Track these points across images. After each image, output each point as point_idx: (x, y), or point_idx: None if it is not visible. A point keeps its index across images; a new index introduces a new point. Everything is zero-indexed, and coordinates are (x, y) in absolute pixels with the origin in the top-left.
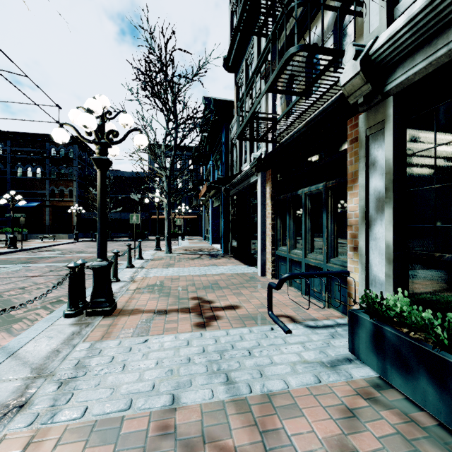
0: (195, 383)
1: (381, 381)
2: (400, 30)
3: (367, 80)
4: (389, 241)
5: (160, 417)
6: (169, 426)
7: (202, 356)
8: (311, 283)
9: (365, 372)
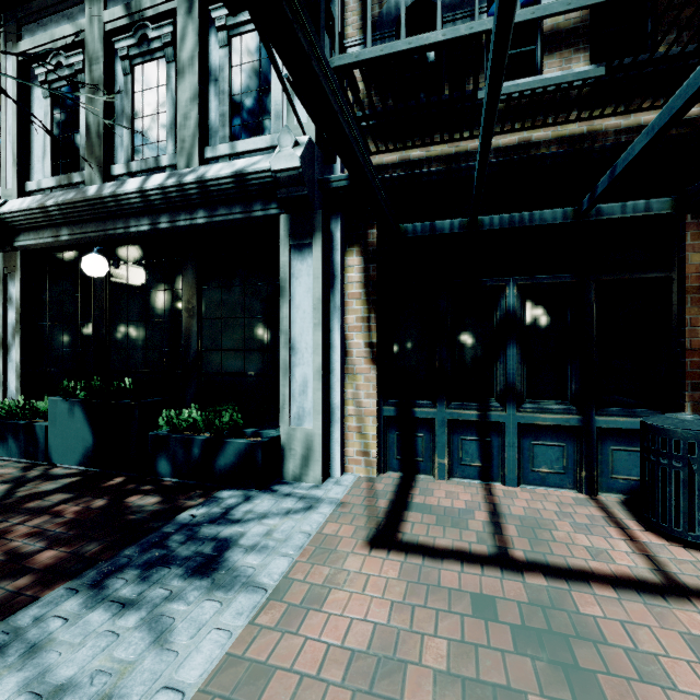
0: None
1: None
2: (16, 212)
3: None
4: (19, 362)
5: None
6: None
7: None
8: None
9: None
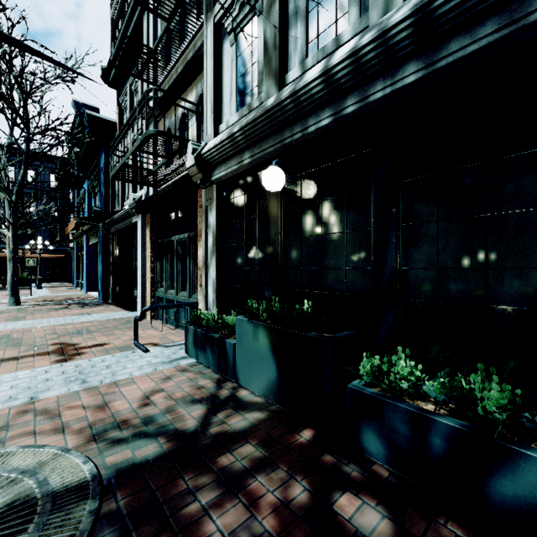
0: (53, 389)
1: (198, 364)
2: (212, 148)
3: (200, 171)
4: (214, 279)
5: (20, 408)
6: (29, 409)
7: (61, 376)
8: (181, 317)
9: (190, 361)
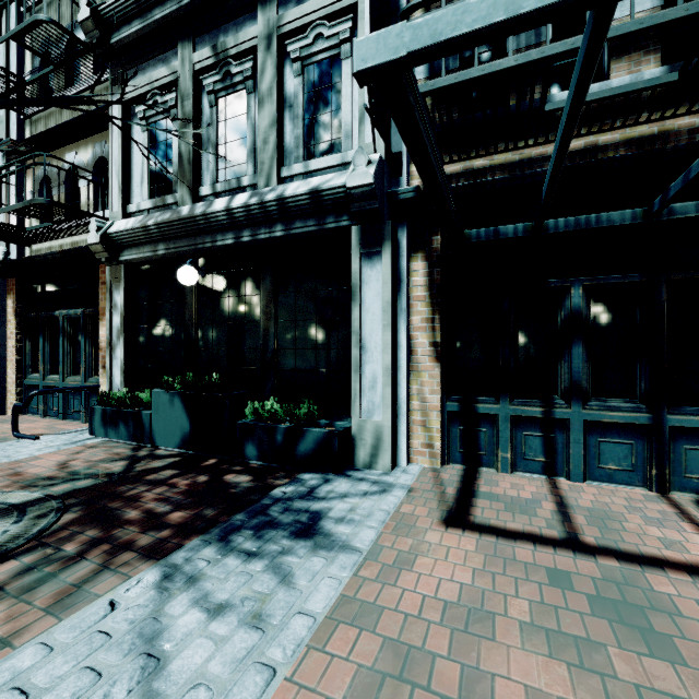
0: None
1: (107, 442)
2: (122, 231)
3: (106, 250)
4: (123, 359)
5: None
6: None
7: None
8: (70, 406)
9: (97, 440)
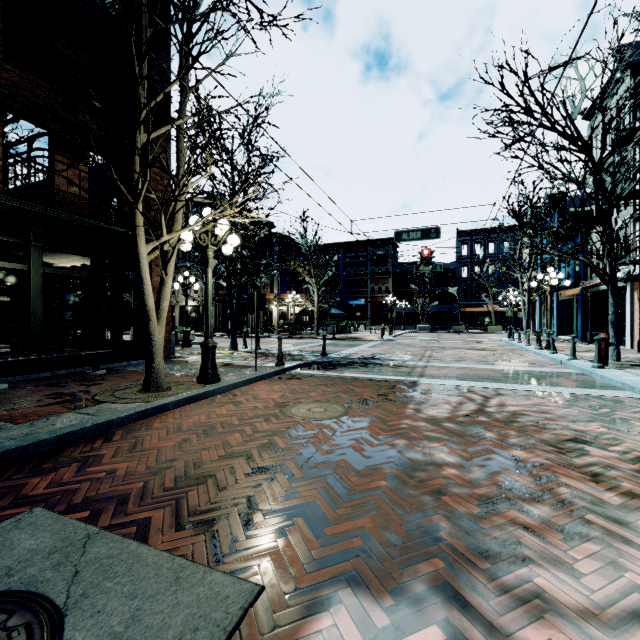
0: None
1: None
2: None
3: None
4: None
5: None
6: None
7: None
8: None
9: None
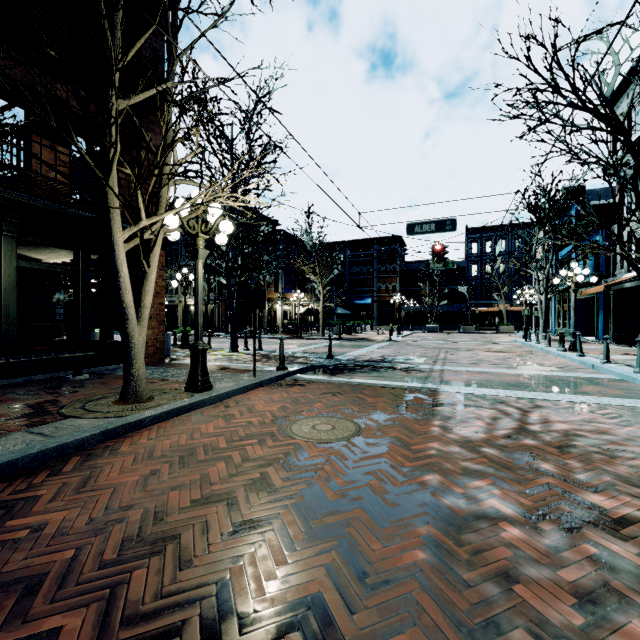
0: None
1: None
2: None
3: None
4: None
5: None
6: None
7: None
8: None
9: None
